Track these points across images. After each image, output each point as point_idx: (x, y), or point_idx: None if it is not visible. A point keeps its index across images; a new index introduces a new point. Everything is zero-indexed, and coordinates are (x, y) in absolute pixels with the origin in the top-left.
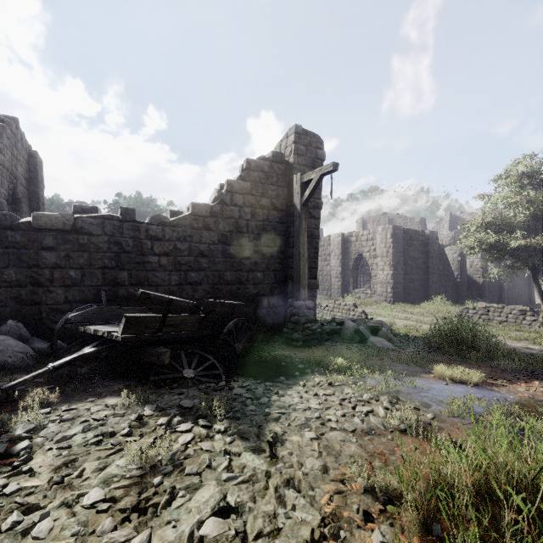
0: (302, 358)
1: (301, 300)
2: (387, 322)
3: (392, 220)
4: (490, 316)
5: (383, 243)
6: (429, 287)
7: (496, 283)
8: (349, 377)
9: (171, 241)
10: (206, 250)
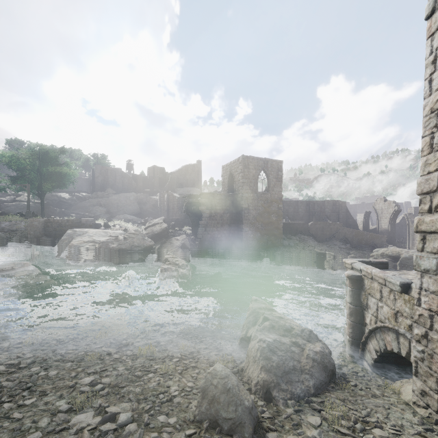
0: None
1: None
2: None
3: None
4: None
5: None
6: None
7: None
8: None
9: None
10: (397, 230)
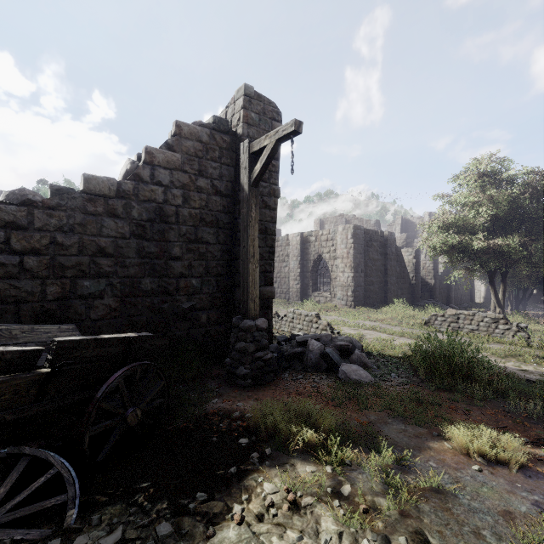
0: (248, 416)
1: (250, 319)
2: (355, 336)
3: (349, 221)
4: (461, 324)
5: (343, 244)
6: (388, 289)
7: (445, 284)
8: (325, 466)
9: (46, 231)
10: (110, 247)
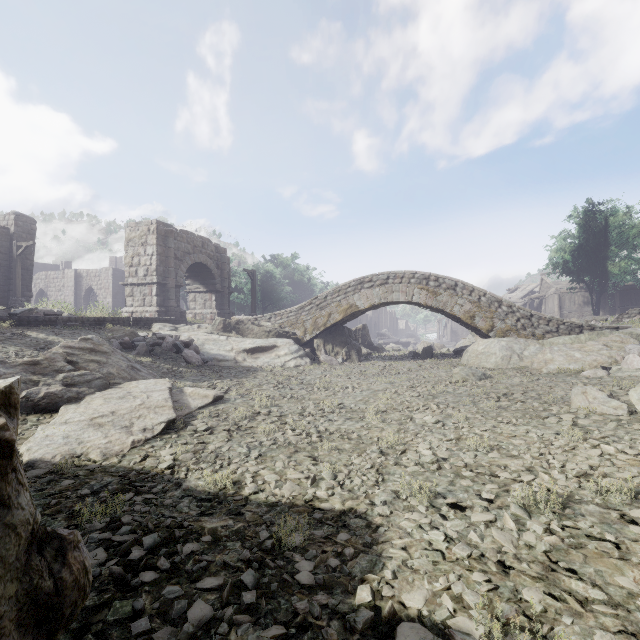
0: None
1: (18, 297)
2: None
3: None
4: None
5: (106, 280)
6: None
7: None
8: None
9: None
10: None
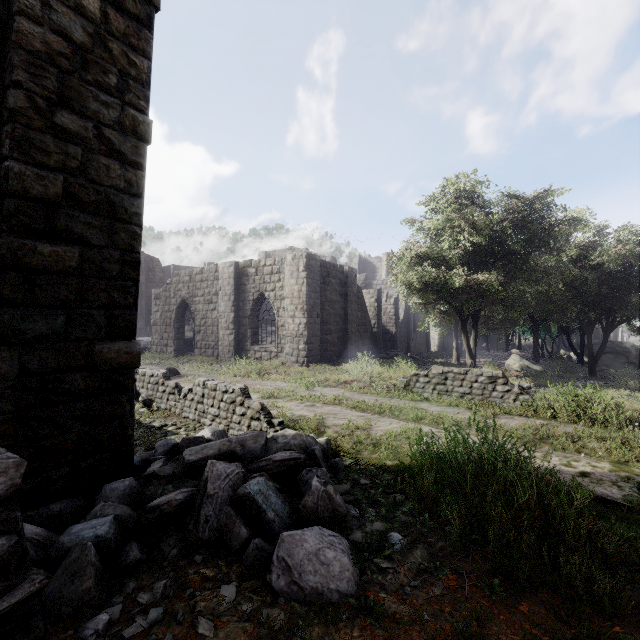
0: None
1: None
2: (310, 424)
3: None
4: (449, 387)
5: (293, 278)
6: (349, 339)
7: (405, 333)
8: None
9: None
10: None
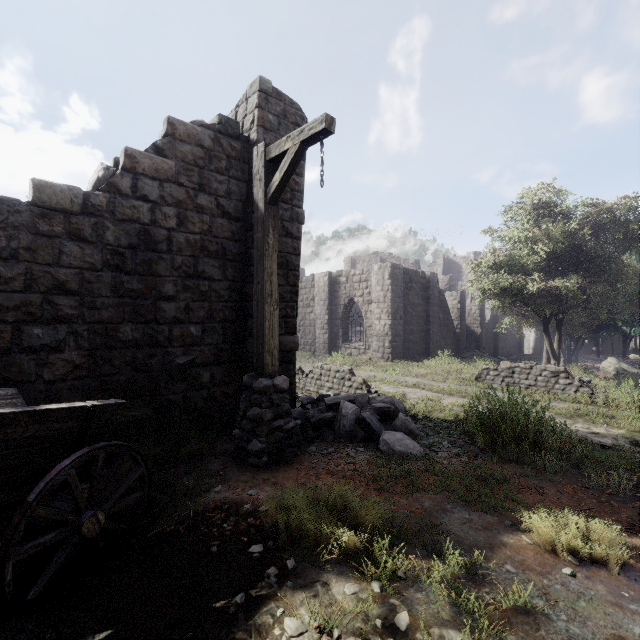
0: (262, 510)
1: (266, 377)
2: (396, 396)
3: (384, 260)
4: (516, 379)
5: (379, 286)
6: (430, 339)
7: (492, 334)
8: (370, 583)
9: None
10: (73, 281)
